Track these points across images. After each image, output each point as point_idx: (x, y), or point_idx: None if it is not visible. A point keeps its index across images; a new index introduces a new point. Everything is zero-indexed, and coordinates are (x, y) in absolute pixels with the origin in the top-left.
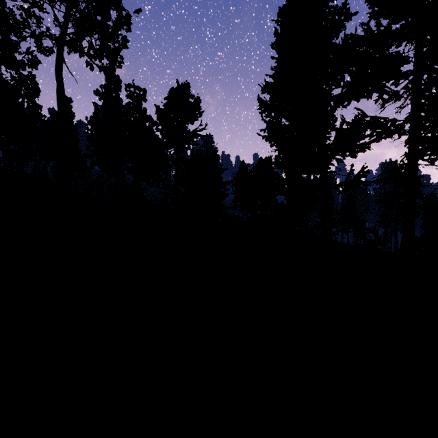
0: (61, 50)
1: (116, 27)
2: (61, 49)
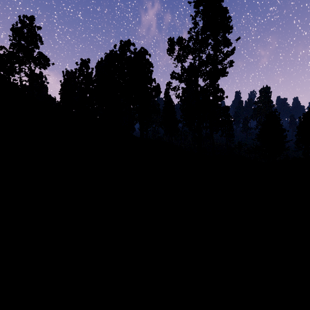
0: (197, 82)
1: (225, 56)
2: (197, 81)
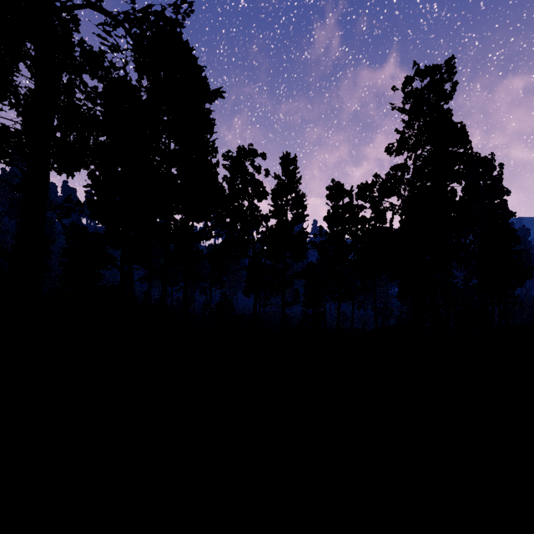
0: None
1: None
2: None
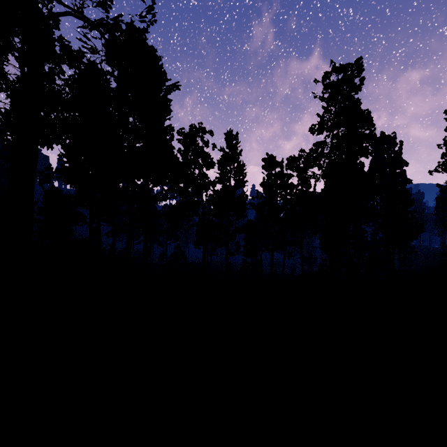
0: None
1: None
2: None
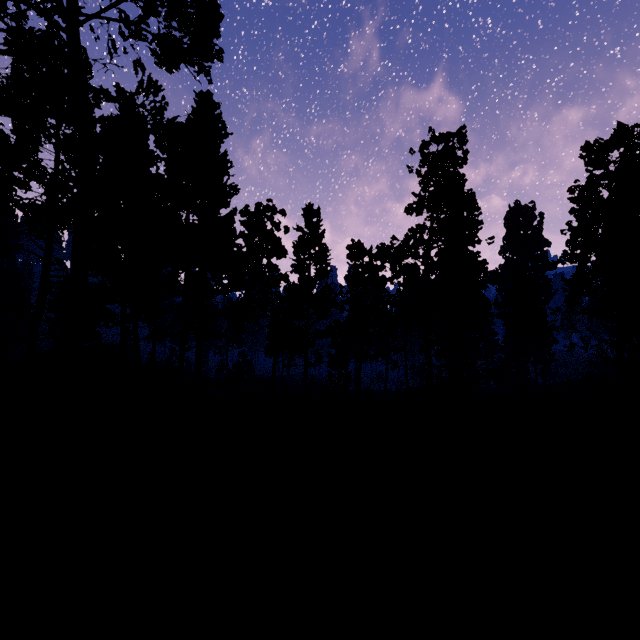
0: None
1: None
2: None
